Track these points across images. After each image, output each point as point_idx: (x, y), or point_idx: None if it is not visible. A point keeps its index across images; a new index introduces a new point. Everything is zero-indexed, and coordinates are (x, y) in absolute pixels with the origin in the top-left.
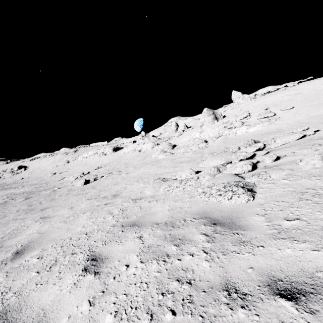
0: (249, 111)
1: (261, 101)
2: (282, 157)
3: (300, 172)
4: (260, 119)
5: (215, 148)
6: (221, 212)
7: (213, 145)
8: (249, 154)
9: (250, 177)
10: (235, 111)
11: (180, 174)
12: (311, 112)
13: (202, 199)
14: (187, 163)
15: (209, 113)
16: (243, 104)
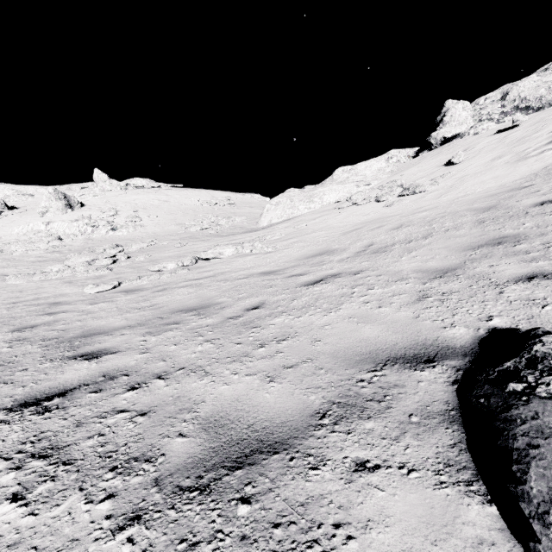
0: (117, 207)
1: (133, 197)
2: (132, 257)
3: (134, 262)
4: (128, 223)
5: (77, 248)
6: (97, 276)
7: (73, 245)
8: (112, 254)
9: (111, 265)
10: (99, 200)
11: (50, 269)
12: (166, 226)
13: (83, 276)
14: (45, 262)
15: (59, 196)
16: (111, 193)
